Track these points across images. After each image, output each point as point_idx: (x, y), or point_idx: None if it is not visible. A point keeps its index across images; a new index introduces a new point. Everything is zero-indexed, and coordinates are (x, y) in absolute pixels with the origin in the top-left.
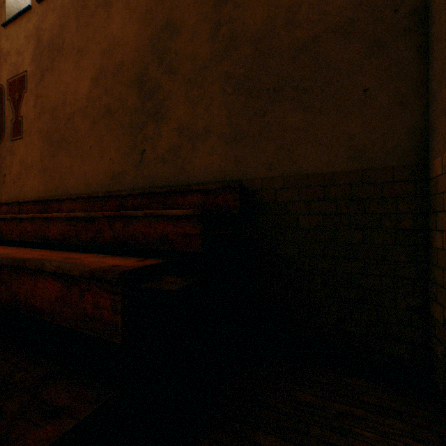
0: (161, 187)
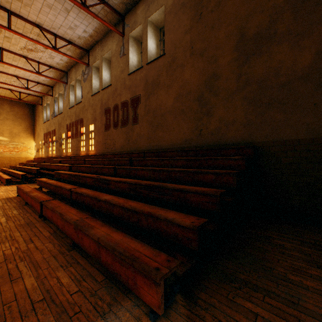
0: (210, 145)
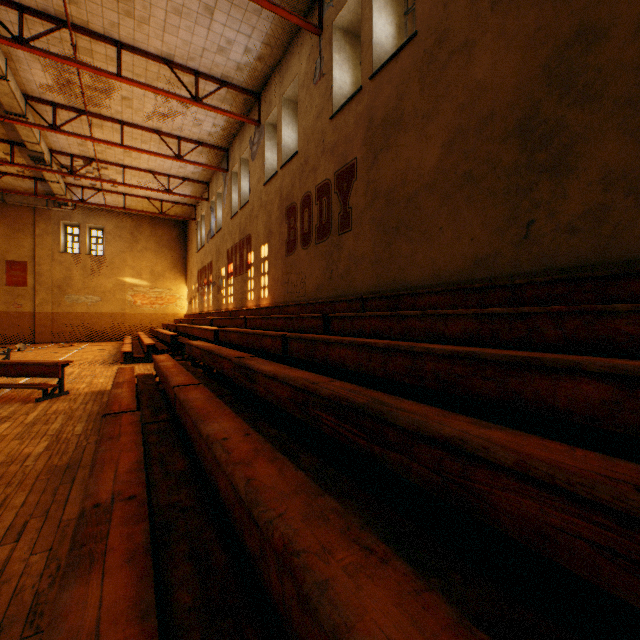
0: (565, 269)
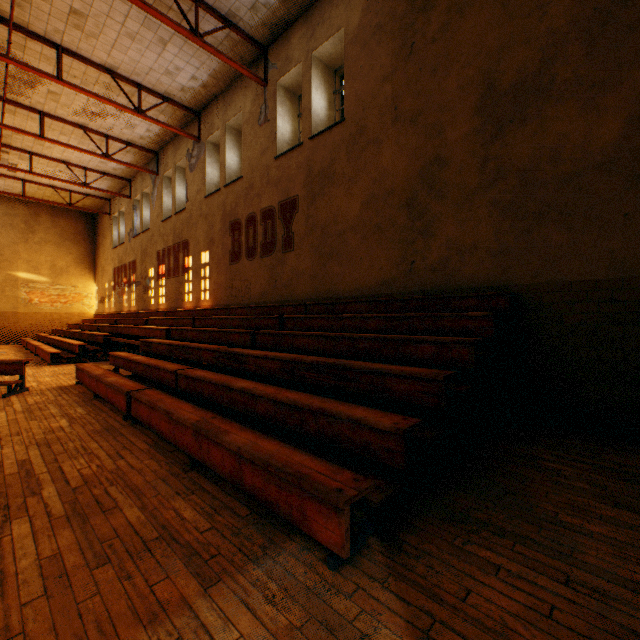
0: (430, 291)
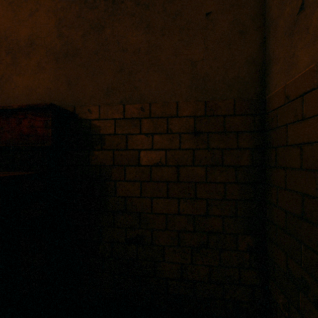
0: None
